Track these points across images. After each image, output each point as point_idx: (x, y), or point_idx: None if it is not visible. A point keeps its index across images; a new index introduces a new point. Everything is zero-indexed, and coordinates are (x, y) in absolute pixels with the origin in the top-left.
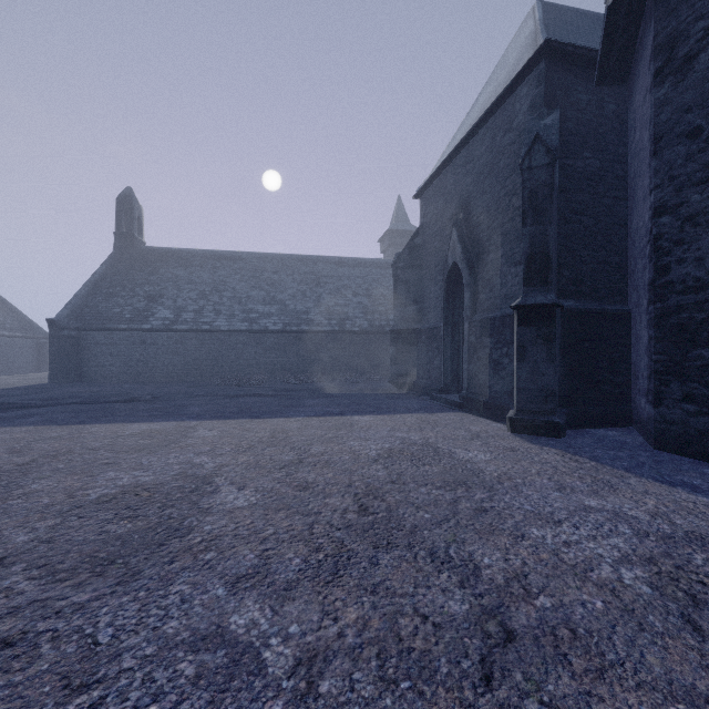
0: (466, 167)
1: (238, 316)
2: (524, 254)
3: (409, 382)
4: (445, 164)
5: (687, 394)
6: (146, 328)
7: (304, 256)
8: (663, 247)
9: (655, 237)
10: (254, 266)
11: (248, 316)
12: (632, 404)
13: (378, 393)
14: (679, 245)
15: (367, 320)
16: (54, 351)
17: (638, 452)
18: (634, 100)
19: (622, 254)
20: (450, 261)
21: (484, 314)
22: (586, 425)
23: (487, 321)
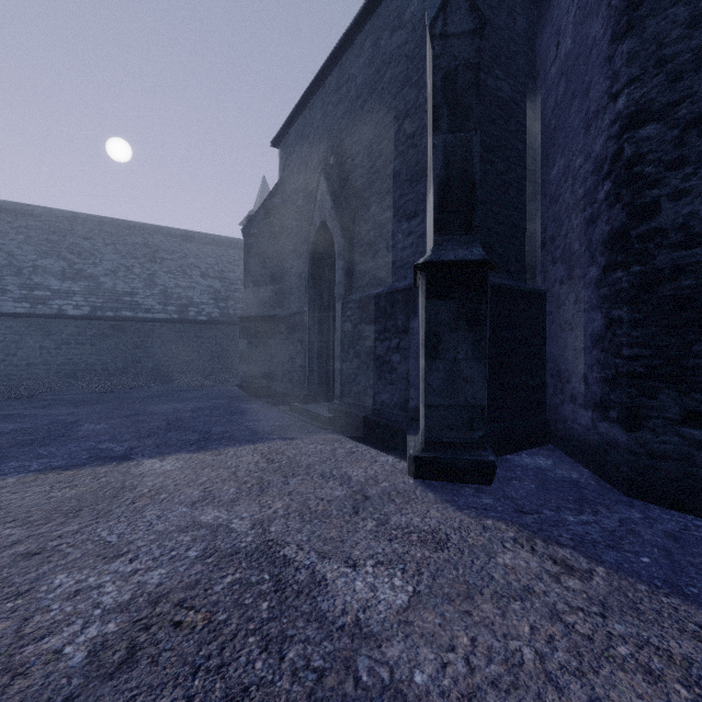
0: (339, 93)
1: (12, 292)
2: (436, 178)
3: (265, 386)
4: (311, 93)
5: (692, 412)
6: None
7: (135, 223)
8: (644, 175)
9: (630, 161)
10: (52, 226)
11: (31, 293)
12: (549, 414)
13: (220, 404)
14: (677, 168)
15: (218, 308)
16: None
17: (621, 510)
18: (555, 6)
19: (531, 219)
20: (317, 221)
21: (363, 291)
22: (506, 450)
23: (369, 301)
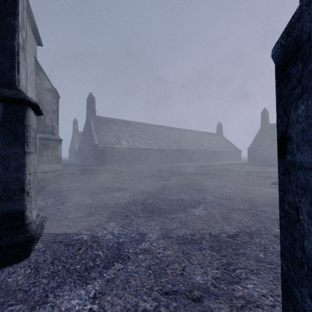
0: None
1: None
2: None
3: None
4: None
5: None
6: (272, 149)
7: None
8: None
9: None
10: None
11: None
12: None
13: None
14: None
15: None
16: (248, 155)
17: None
18: None
19: None
20: None
21: None
22: None
23: None
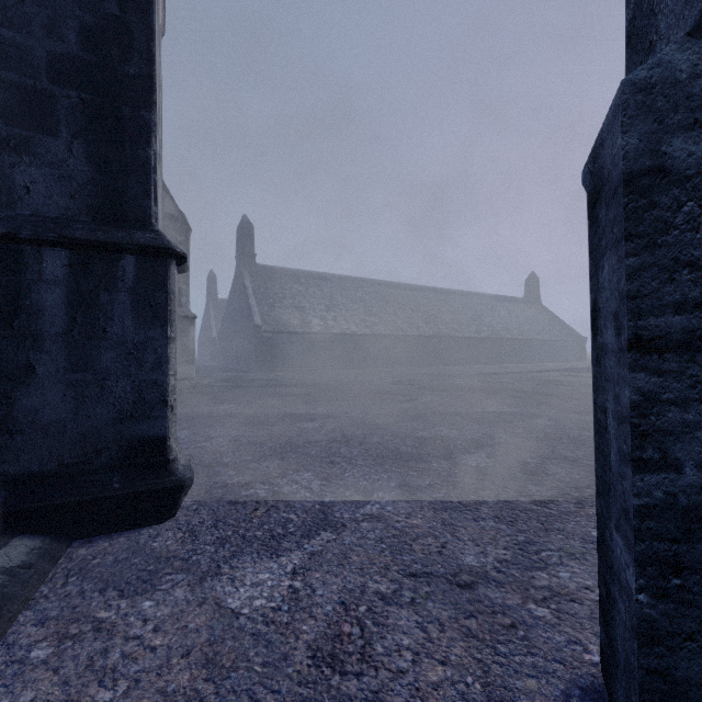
0: None
1: None
2: None
3: None
4: None
5: None
6: None
7: None
8: None
9: None
10: None
11: None
12: None
13: None
14: None
15: None
16: None
17: None
18: None
19: None
20: None
21: None
22: None
23: None
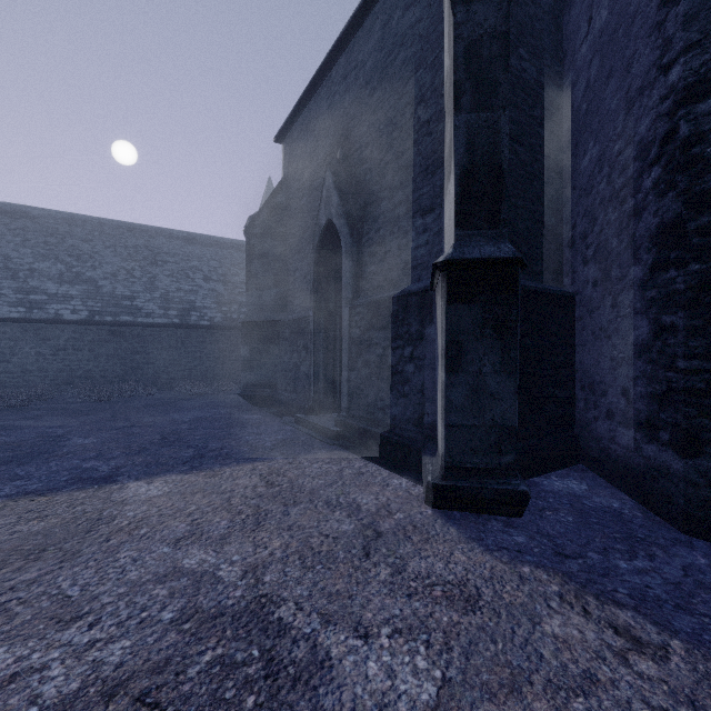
0: (346, 81)
1: (7, 296)
2: (457, 165)
3: (268, 395)
4: (317, 83)
5: None
6: None
7: (136, 225)
8: (706, 157)
9: (687, 141)
10: (50, 228)
11: (27, 297)
12: (578, 430)
13: (220, 414)
14: None
15: (221, 312)
16: None
17: (681, 554)
18: None
19: (558, 214)
20: (322, 220)
21: (373, 294)
22: (533, 472)
23: (379, 305)
